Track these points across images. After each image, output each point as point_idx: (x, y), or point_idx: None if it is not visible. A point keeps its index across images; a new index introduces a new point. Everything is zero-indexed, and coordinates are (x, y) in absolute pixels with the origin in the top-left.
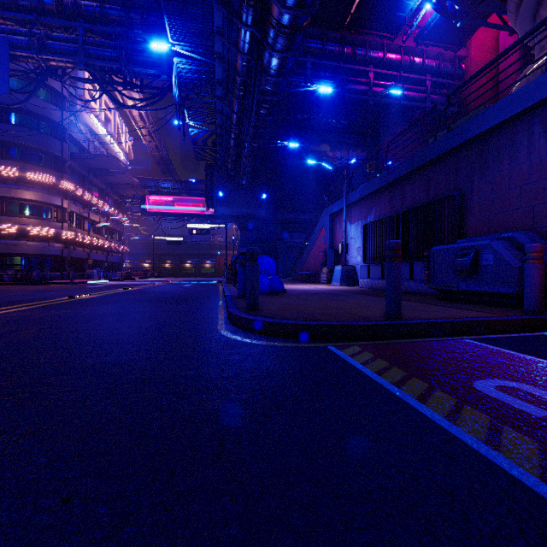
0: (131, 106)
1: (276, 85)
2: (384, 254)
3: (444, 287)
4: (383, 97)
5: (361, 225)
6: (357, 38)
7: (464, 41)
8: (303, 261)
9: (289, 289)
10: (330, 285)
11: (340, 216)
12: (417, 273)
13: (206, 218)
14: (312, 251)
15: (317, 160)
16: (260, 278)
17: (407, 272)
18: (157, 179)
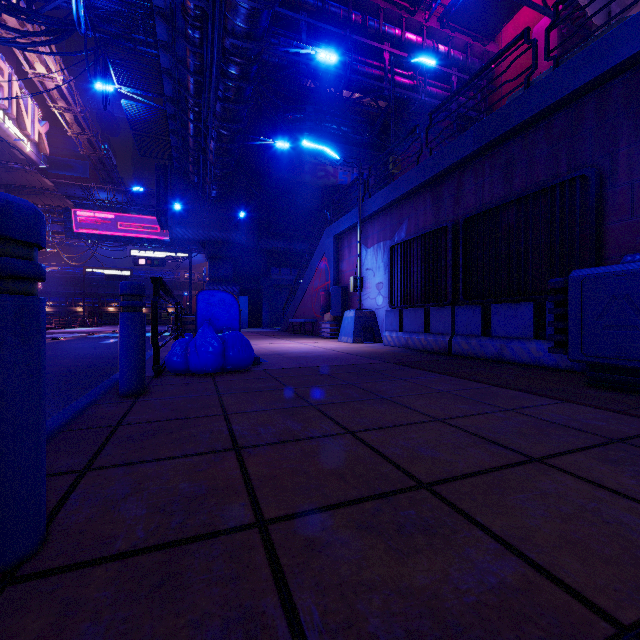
0: (4, 39)
1: (252, 18)
2: (423, 292)
3: (618, 361)
4: (401, 89)
5: (384, 248)
6: (369, 1)
7: (495, 32)
8: (296, 304)
9: (269, 352)
10: (337, 341)
11: (350, 238)
12: (498, 324)
13: (165, 246)
14: (308, 290)
15: (317, 141)
16: (196, 337)
17: (475, 322)
18: (89, 186)
